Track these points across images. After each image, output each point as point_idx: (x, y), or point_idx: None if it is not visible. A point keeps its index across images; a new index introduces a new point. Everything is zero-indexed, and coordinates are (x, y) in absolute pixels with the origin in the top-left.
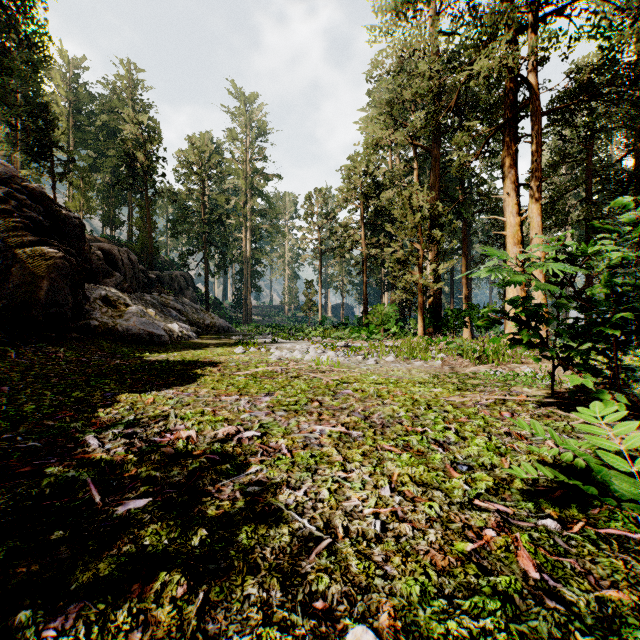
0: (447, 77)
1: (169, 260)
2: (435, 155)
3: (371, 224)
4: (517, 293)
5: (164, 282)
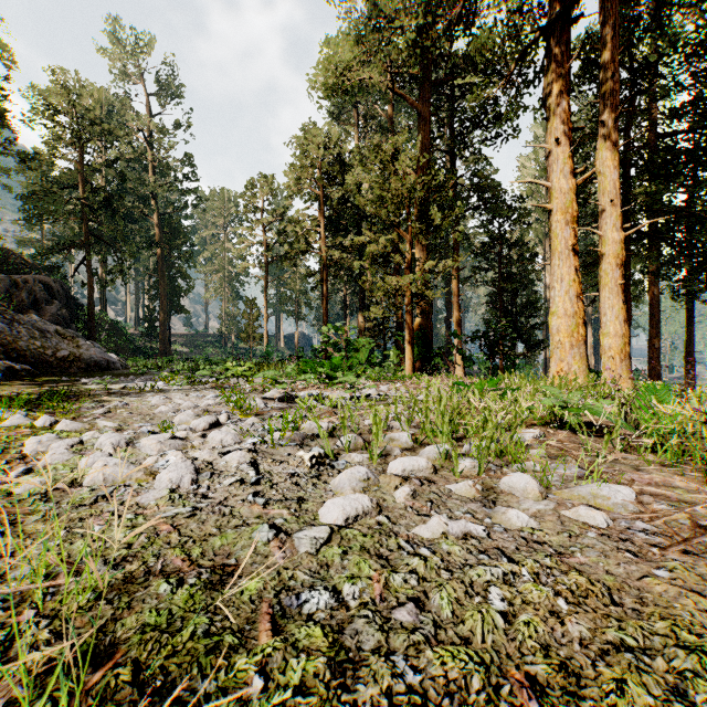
0: None
1: (35, 262)
2: (424, 114)
3: (333, 223)
4: (571, 303)
5: None
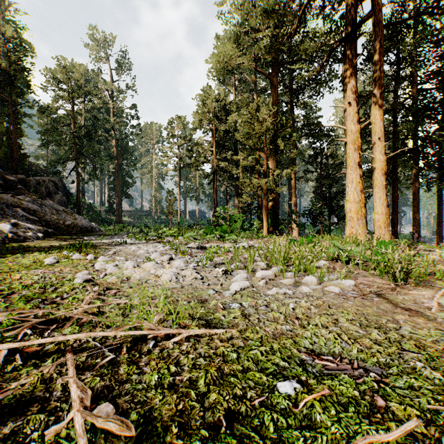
0: (291, 1)
1: (45, 169)
2: (274, 82)
3: (220, 144)
4: (357, 195)
5: (30, 185)
